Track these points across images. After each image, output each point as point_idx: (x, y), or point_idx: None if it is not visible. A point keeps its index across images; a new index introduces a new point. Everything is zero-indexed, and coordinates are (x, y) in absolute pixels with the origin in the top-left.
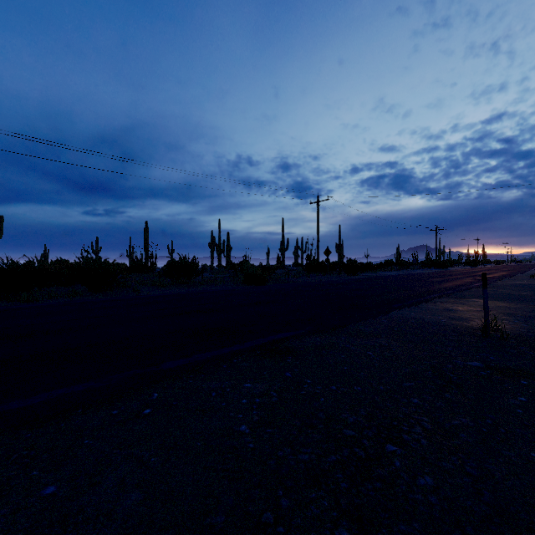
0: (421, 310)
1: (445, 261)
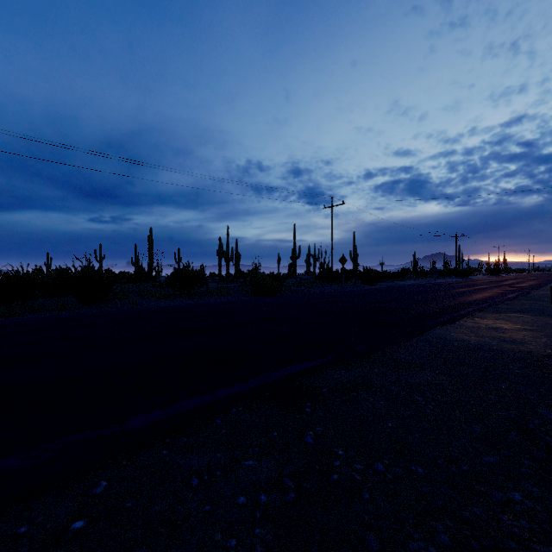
0: (461, 329)
1: (465, 269)
